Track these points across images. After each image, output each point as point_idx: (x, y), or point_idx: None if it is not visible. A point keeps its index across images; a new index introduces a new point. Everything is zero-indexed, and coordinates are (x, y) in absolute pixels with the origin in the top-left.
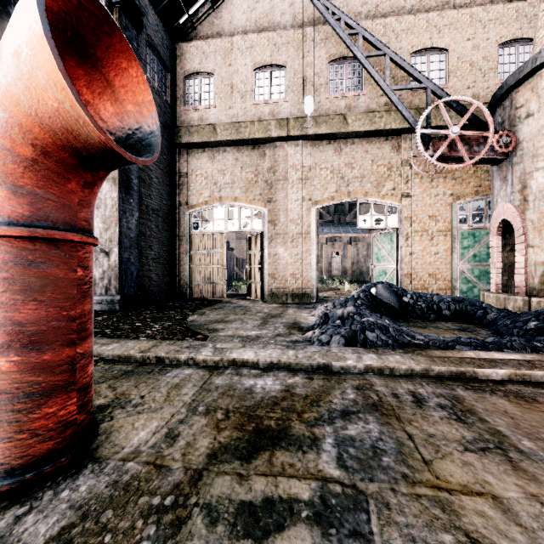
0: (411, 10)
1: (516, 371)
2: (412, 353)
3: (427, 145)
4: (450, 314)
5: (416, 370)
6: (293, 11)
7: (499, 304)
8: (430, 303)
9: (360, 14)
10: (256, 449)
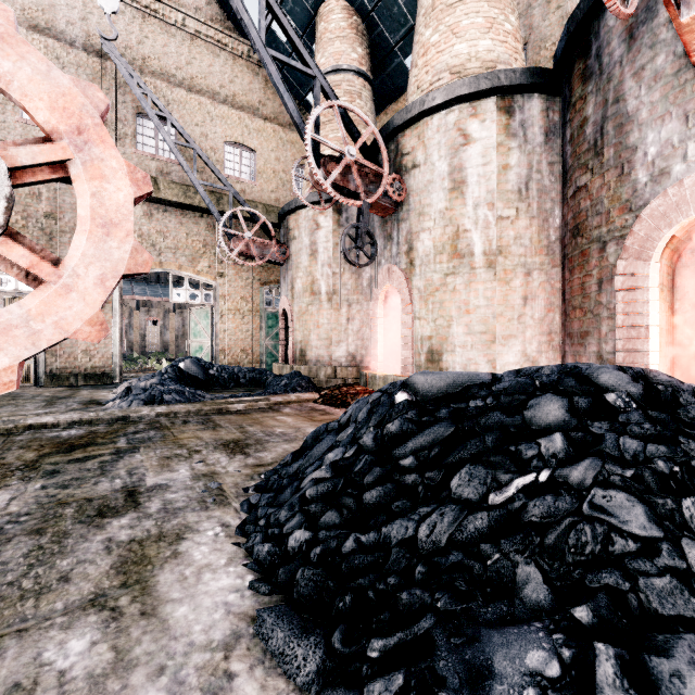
0: (226, 100)
1: (250, 404)
2: (194, 403)
3: (231, 240)
4: (246, 381)
5: (193, 411)
6: (87, 28)
7: (280, 372)
8: (232, 373)
9: (175, 77)
10: (73, 450)
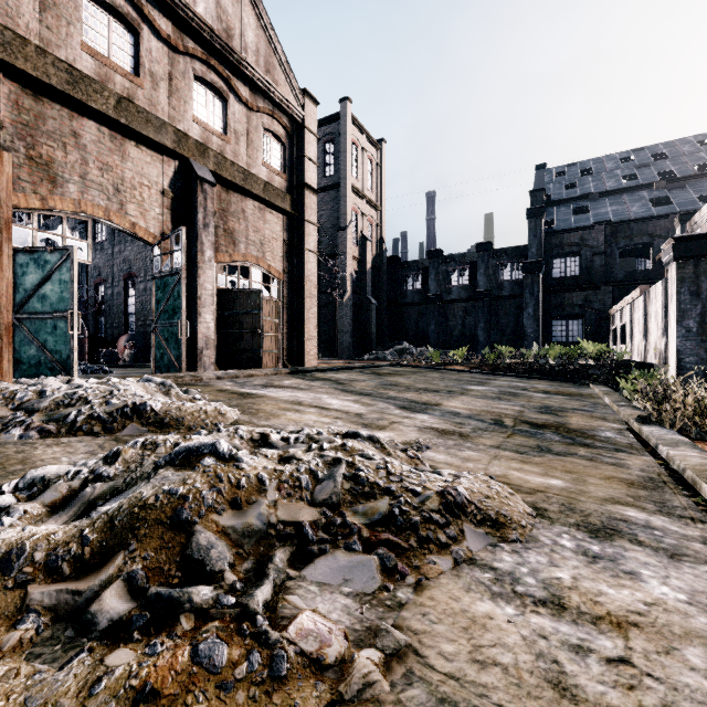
0: None
1: None
2: None
3: None
4: None
5: None
6: None
7: None
8: None
9: None
10: None
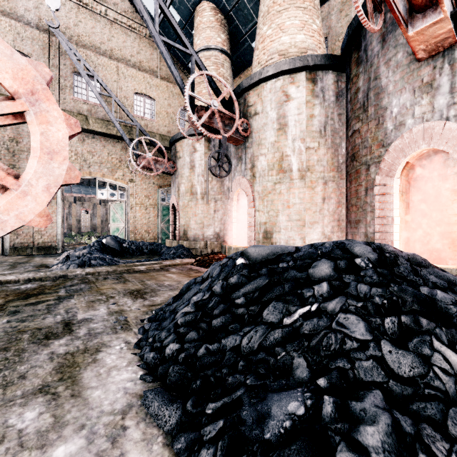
0: (135, 65)
1: (149, 266)
2: (112, 266)
3: (137, 158)
4: (148, 251)
5: (111, 271)
6: (39, 14)
7: (170, 245)
8: (138, 246)
9: (100, 48)
10: (29, 297)
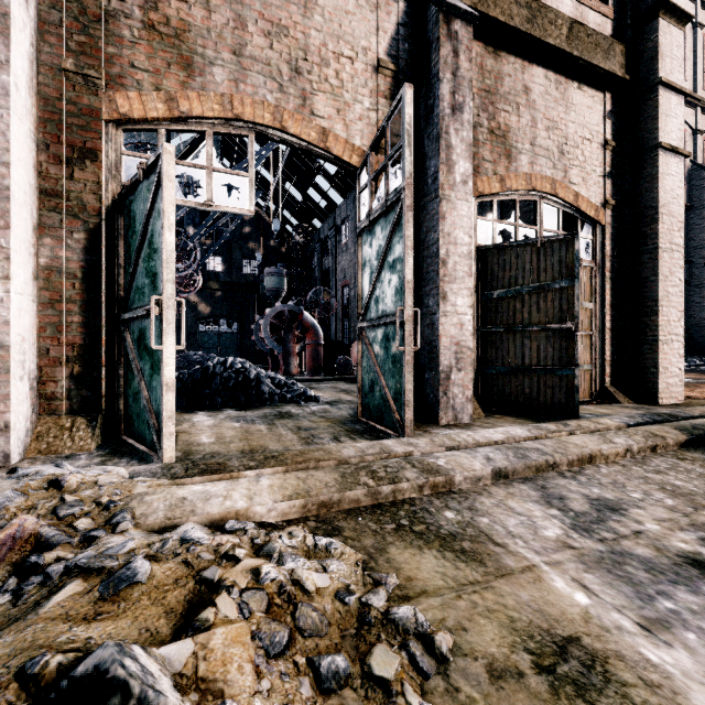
0: None
1: None
2: None
3: None
4: None
5: None
6: None
7: None
8: None
9: None
10: None
